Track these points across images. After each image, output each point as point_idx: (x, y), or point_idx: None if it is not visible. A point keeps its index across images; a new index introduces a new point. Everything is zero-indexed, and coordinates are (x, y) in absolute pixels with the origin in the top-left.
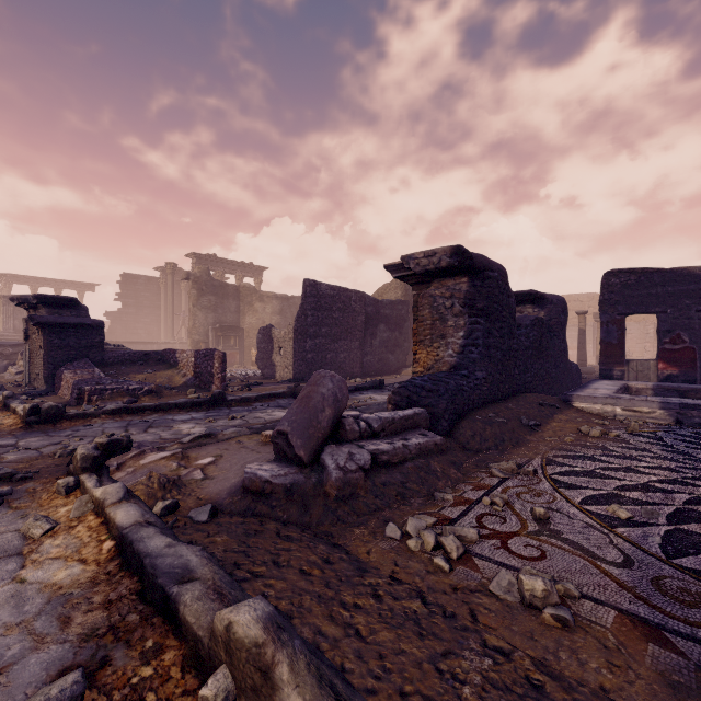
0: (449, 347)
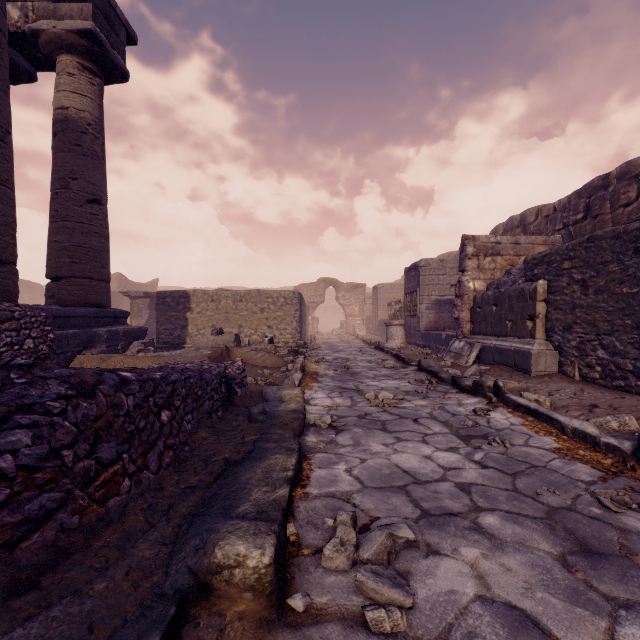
0: (143, 319)
